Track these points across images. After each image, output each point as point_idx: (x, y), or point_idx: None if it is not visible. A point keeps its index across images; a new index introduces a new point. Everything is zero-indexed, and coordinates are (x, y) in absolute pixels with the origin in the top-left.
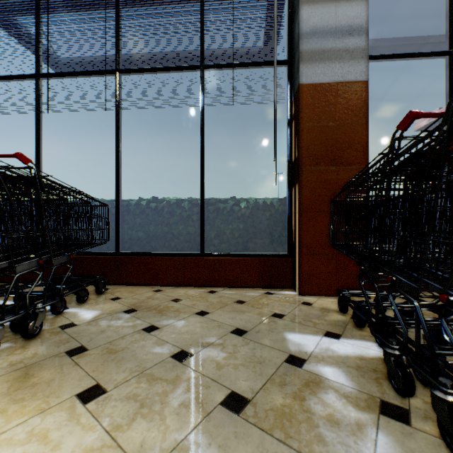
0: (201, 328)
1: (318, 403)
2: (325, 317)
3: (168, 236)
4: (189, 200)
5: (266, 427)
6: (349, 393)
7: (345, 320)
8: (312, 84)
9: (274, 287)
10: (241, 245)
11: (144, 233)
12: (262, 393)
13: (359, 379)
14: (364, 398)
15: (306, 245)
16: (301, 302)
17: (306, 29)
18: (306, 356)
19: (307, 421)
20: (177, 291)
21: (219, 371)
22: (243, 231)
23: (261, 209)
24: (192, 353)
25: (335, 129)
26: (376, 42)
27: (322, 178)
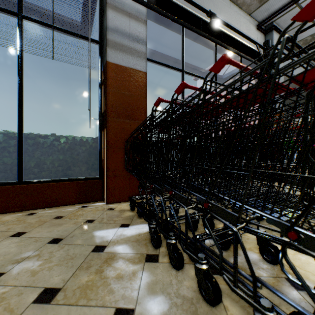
0: (16, 248)
1: (111, 270)
2: (122, 215)
3: None
4: (4, 133)
5: (73, 302)
6: (130, 257)
7: (133, 215)
8: (115, 64)
9: (89, 201)
10: (61, 173)
11: None
12: (72, 279)
13: (137, 247)
14: (138, 256)
15: (111, 170)
16: (108, 209)
17: (111, 25)
18: (107, 243)
19: (103, 284)
20: None
21: (33, 277)
22: (63, 161)
23: (79, 144)
24: (4, 272)
25: (129, 96)
26: (153, 52)
27: (121, 126)
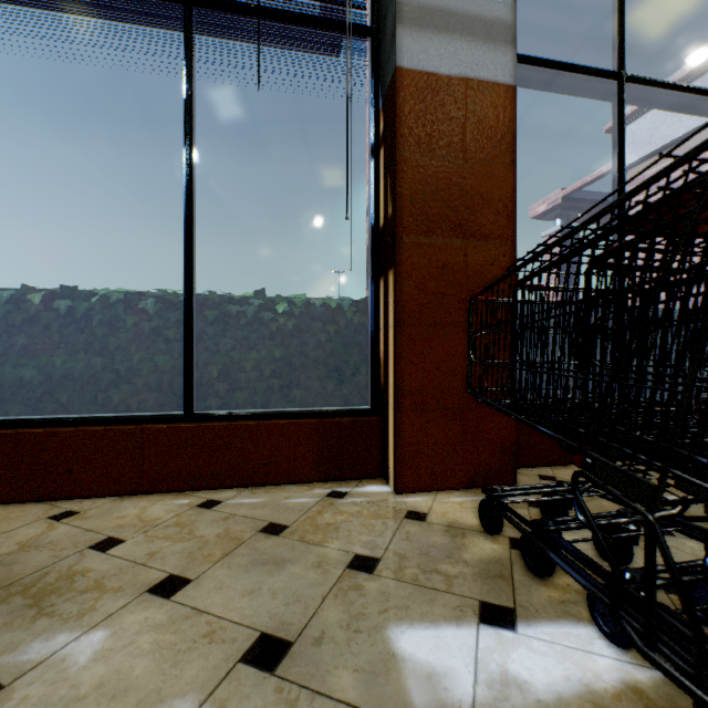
0: (152, 659)
1: None
2: (462, 553)
3: (103, 378)
4: (158, 296)
5: None
6: None
7: (504, 558)
8: (421, 72)
9: (346, 476)
10: (276, 394)
11: (39, 370)
12: None
13: None
14: None
15: (410, 393)
16: (405, 513)
17: None
18: None
19: None
20: (118, 513)
21: None
22: (282, 363)
23: (319, 319)
24: None
25: (461, 167)
26: None
27: (439, 259)
